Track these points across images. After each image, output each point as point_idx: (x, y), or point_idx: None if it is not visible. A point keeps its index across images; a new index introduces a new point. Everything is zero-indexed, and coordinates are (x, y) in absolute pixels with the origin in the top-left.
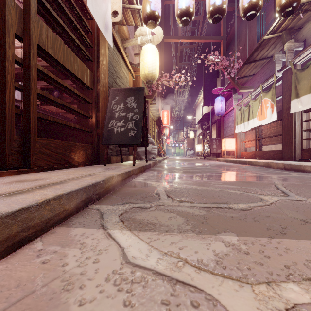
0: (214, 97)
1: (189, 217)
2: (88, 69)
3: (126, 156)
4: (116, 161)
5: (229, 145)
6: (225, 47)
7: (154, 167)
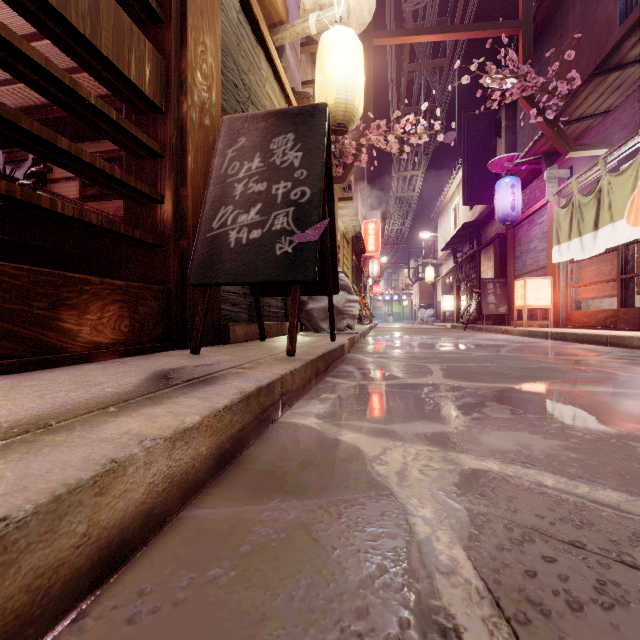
0: (488, 183)
1: None
2: (146, 39)
3: (276, 323)
4: (246, 337)
5: (536, 293)
6: (531, 45)
7: (352, 353)
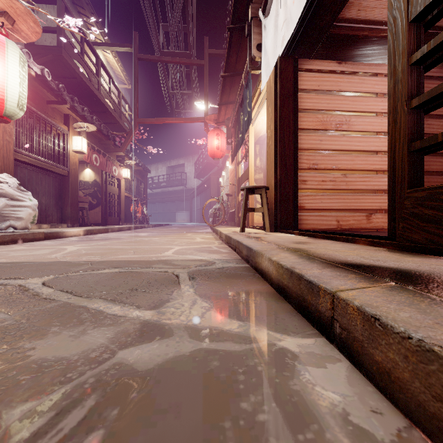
0: None
1: (168, 263)
2: None
3: None
4: None
5: None
6: None
7: None
